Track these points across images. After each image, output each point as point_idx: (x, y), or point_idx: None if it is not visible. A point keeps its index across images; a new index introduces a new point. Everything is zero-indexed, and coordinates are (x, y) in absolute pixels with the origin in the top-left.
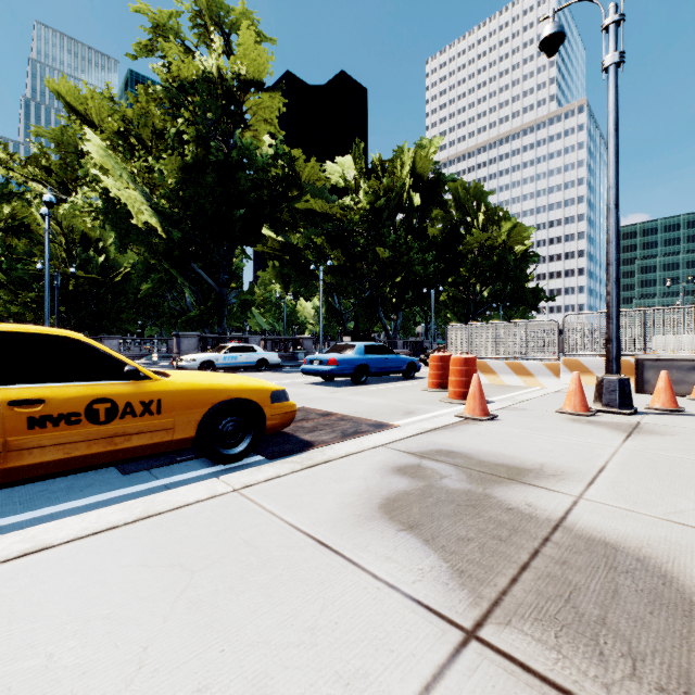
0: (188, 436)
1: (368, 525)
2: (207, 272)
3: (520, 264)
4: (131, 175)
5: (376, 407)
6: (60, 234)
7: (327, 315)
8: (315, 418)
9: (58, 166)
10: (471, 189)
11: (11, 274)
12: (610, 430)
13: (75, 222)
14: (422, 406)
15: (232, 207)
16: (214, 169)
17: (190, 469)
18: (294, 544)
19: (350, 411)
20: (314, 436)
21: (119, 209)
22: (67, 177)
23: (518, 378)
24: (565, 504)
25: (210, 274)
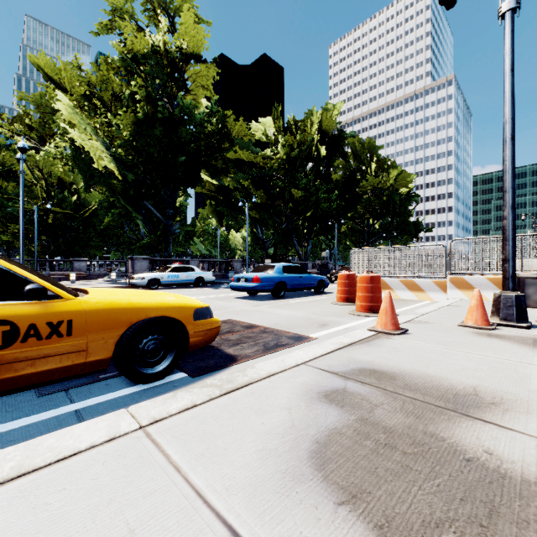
0: (104, 357)
1: (297, 491)
2: (157, 208)
3: (404, 203)
4: (94, 129)
5: (294, 320)
6: (41, 178)
7: (252, 243)
8: (240, 330)
9: (37, 124)
10: (366, 144)
11: (4, 210)
12: (519, 345)
13: (53, 169)
14: (334, 318)
15: (176, 155)
16: (161, 125)
17: (109, 389)
18: (196, 536)
19: (271, 323)
20: (237, 349)
21: (85, 156)
22: (46, 133)
23: (411, 293)
24: (531, 451)
25: (159, 210)
